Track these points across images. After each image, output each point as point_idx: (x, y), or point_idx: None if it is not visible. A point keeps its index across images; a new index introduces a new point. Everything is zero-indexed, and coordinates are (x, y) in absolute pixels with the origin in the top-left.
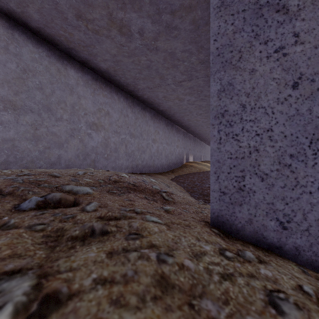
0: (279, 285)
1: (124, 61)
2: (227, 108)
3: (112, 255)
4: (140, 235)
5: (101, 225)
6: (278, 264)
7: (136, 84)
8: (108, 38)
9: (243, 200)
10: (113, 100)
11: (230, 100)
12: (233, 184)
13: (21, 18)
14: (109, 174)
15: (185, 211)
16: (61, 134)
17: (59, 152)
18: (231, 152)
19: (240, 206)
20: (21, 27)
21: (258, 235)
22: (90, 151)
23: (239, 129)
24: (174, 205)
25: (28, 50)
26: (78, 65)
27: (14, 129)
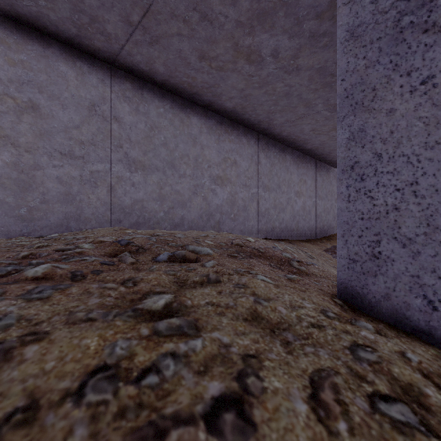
0: (375, 345)
1: (254, 94)
2: (358, 159)
3: (221, 294)
4: (246, 286)
5: (216, 275)
6: (405, 342)
7: (271, 119)
8: (234, 72)
9: (378, 270)
10: (241, 145)
11: (361, 149)
12: (365, 250)
13: (149, 75)
14: (232, 237)
15: (316, 283)
16: (184, 192)
17: (182, 213)
18: (362, 212)
19: (374, 277)
20: (149, 84)
21: (399, 315)
22: (214, 211)
23: (373, 183)
24: (305, 277)
25: (154, 106)
26: (201, 110)
27: (143, 190)
